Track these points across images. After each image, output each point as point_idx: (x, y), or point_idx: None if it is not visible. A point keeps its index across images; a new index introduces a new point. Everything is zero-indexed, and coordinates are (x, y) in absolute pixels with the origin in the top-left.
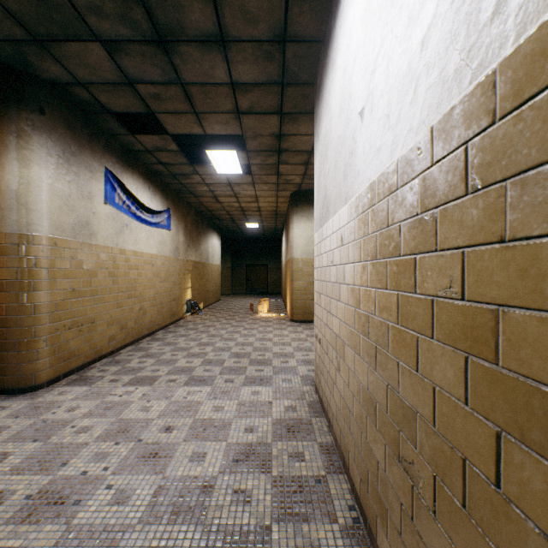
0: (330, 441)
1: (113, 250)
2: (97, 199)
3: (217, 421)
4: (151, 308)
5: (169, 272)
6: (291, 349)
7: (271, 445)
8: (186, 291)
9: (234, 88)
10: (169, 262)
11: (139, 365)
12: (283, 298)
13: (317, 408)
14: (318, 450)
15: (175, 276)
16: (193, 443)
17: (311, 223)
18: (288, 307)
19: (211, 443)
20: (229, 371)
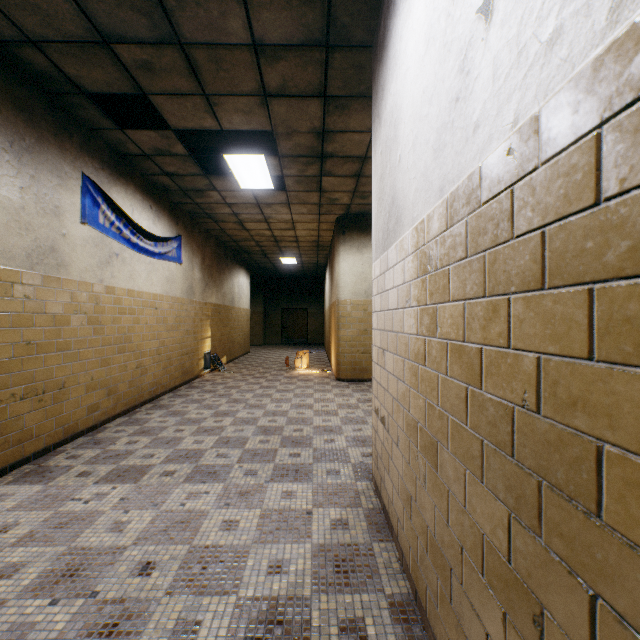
0: (406, 592)
1: (95, 288)
2: (69, 216)
3: (225, 551)
4: (154, 365)
5: (181, 318)
6: (338, 421)
7: (309, 603)
8: (203, 342)
9: (257, 53)
10: (181, 305)
11: (128, 447)
12: (327, 350)
13: (379, 523)
14: (388, 614)
15: (189, 322)
16: (182, 601)
17: (362, 255)
18: (334, 362)
19: (211, 600)
20: (252, 456)
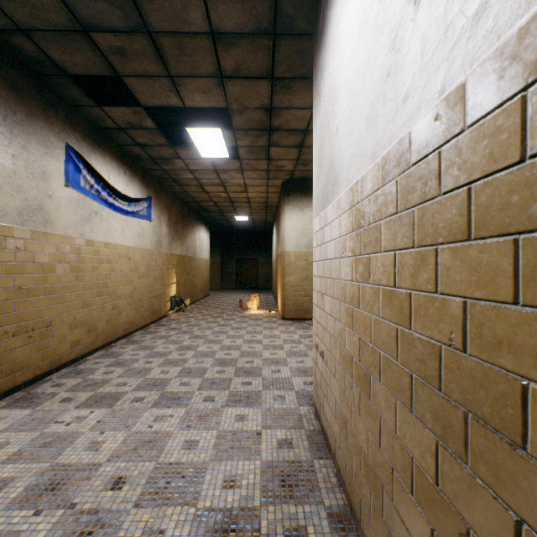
0: (343, 503)
1: (77, 241)
2: (54, 179)
3: (186, 467)
4: (128, 307)
5: (150, 267)
6: (283, 354)
7: (258, 513)
8: (170, 287)
9: (214, 40)
10: (150, 255)
11: (104, 376)
12: (274, 293)
13: (319, 443)
14: (327, 523)
15: (157, 270)
16: (148, 511)
17: (304, 213)
18: (280, 304)
19: (174, 511)
20: (211, 384)
